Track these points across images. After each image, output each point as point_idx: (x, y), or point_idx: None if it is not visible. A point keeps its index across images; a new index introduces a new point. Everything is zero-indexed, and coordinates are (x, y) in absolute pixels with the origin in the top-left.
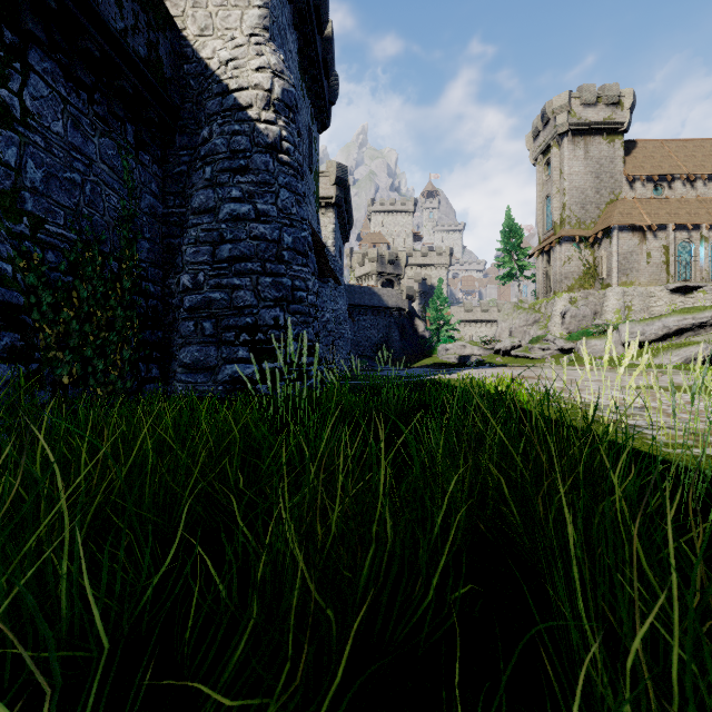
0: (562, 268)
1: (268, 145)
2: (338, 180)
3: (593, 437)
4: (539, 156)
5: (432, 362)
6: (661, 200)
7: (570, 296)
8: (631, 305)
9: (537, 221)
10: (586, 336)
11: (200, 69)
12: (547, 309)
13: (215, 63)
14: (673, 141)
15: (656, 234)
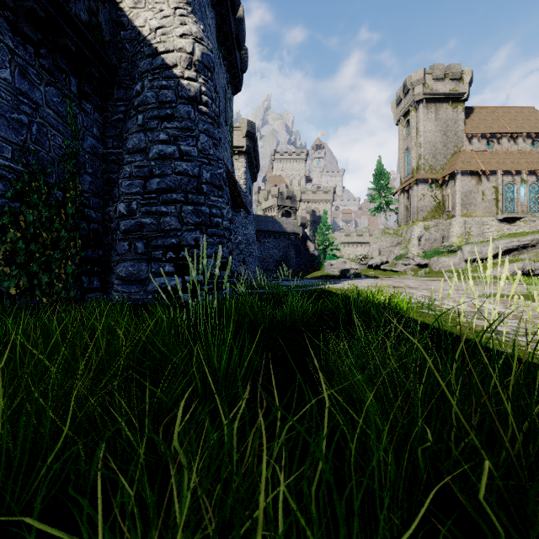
0: (418, 203)
1: (190, 97)
2: (248, 133)
3: (476, 345)
4: (401, 118)
5: (320, 274)
6: (492, 152)
7: (424, 224)
8: (470, 231)
9: (400, 167)
10: (437, 254)
11: (134, 35)
12: (407, 234)
13: (146, 30)
14: (500, 108)
15: (489, 177)
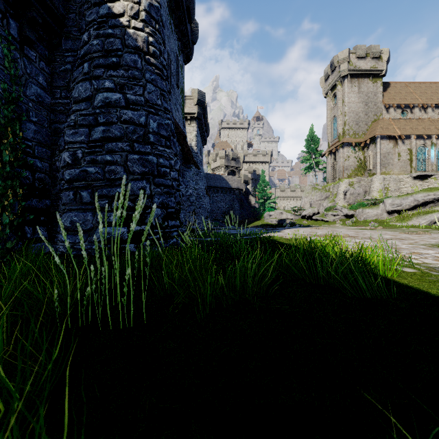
0: (344, 163)
1: (137, 47)
2: (199, 102)
3: None
4: (328, 91)
5: (260, 223)
6: (406, 120)
7: (349, 181)
8: (388, 187)
9: (327, 133)
10: (362, 206)
11: None
12: (334, 189)
13: None
14: (412, 83)
15: (404, 141)
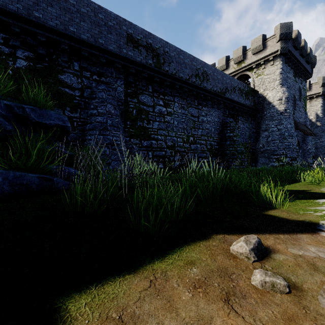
0: None
1: (281, 112)
2: (323, 84)
3: None
4: None
5: None
6: None
7: None
8: None
9: None
10: None
11: (263, 98)
12: None
13: (267, 97)
14: None
15: None
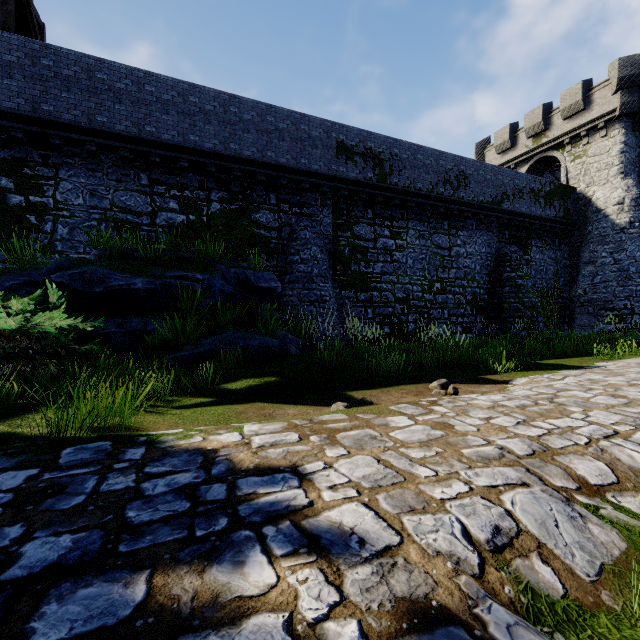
0: None
1: (621, 228)
2: None
3: None
4: None
5: None
6: None
7: None
8: None
9: None
10: None
11: (586, 201)
12: None
13: (593, 199)
14: None
15: None
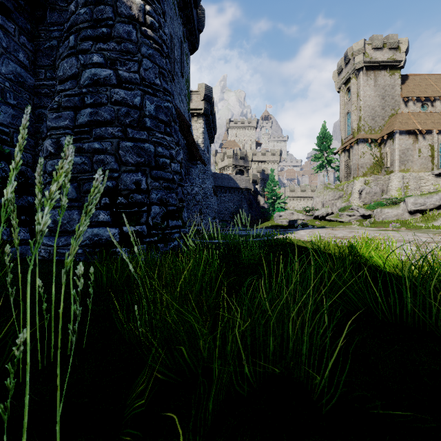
0: (359, 160)
1: (131, 16)
2: (206, 97)
3: None
4: (342, 85)
5: (270, 224)
6: (427, 114)
7: (364, 179)
8: (408, 185)
9: (341, 130)
10: (380, 206)
11: None
12: (348, 189)
13: None
14: (433, 75)
15: (425, 136)
